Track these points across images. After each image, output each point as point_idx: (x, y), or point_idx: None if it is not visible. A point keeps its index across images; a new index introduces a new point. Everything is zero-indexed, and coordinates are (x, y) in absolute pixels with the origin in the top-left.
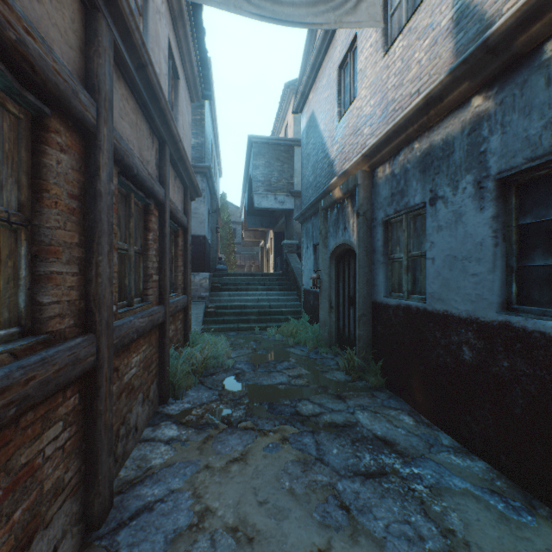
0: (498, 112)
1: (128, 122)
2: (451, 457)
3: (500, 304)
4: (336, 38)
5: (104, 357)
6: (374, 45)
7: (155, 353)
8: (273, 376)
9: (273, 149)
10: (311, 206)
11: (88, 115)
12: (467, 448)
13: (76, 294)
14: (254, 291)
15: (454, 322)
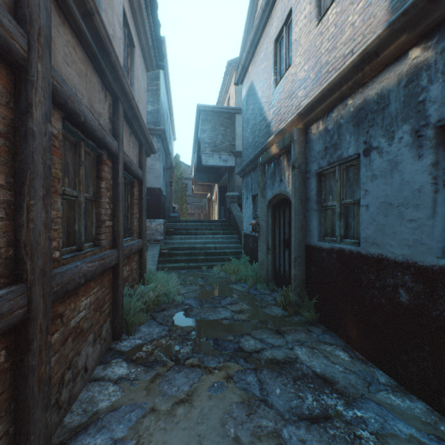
0: (438, 61)
1: (76, 71)
2: (390, 397)
3: (440, 249)
4: (273, 15)
5: (38, 308)
6: (308, 16)
7: (108, 293)
8: (218, 311)
9: (218, 116)
10: (251, 162)
11: (14, 43)
12: (403, 386)
13: (0, 241)
14: (202, 235)
15: (389, 265)
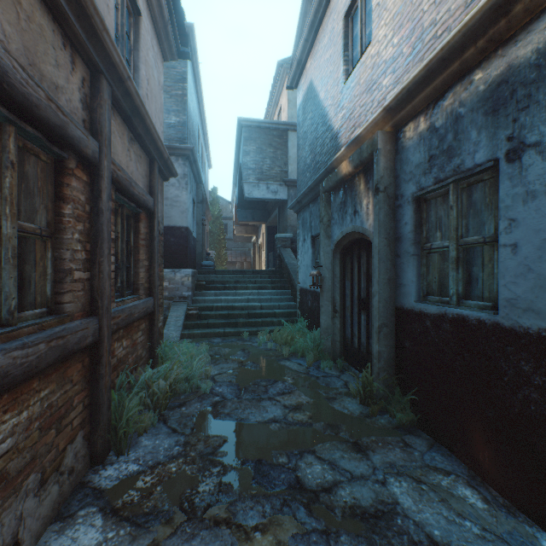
0: None
1: None
2: None
3: None
4: None
5: None
6: None
7: (80, 391)
8: (264, 407)
9: (265, 134)
10: (310, 190)
11: None
12: None
13: None
14: (244, 289)
15: None
